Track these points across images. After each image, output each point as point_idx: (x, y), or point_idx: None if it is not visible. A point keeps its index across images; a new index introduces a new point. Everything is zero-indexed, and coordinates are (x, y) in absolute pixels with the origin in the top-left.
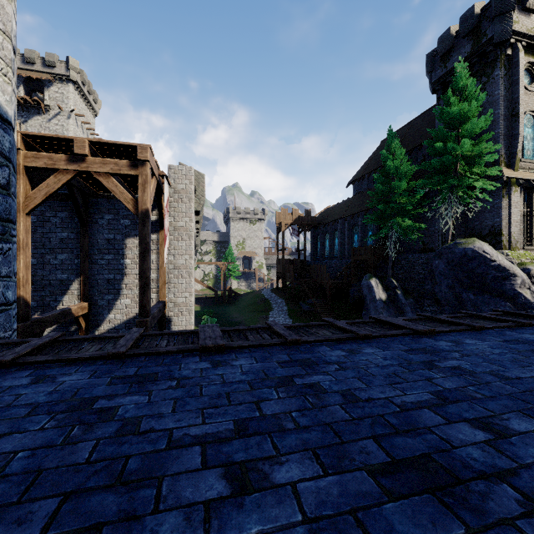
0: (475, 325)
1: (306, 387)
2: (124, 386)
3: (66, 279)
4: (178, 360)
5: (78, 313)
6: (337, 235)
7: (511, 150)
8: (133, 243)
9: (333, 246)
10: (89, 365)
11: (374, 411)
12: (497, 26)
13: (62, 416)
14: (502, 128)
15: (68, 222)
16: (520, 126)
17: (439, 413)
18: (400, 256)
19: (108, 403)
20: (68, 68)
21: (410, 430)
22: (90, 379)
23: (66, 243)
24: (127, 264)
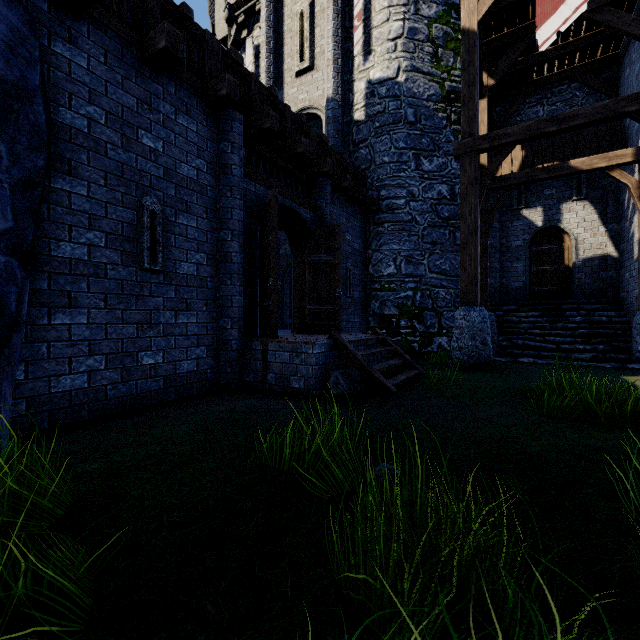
0: None
1: None
2: None
3: (638, 126)
4: None
5: (594, 165)
6: None
7: None
8: None
9: None
10: None
11: None
12: None
13: None
14: None
15: (638, 48)
16: None
17: None
18: None
19: None
20: None
21: None
22: None
23: (638, 78)
24: None
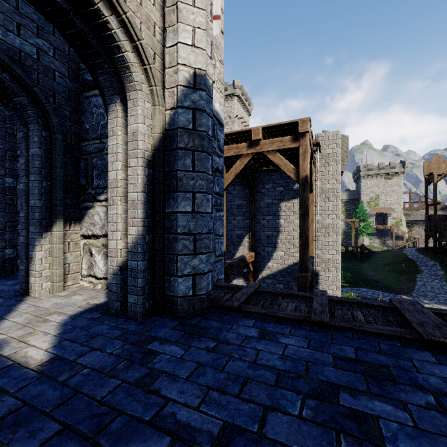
0: None
1: None
2: (357, 377)
3: (240, 234)
4: (399, 349)
5: (249, 260)
6: None
7: None
8: (285, 206)
9: None
10: (297, 327)
11: None
12: None
13: (313, 404)
14: None
15: (241, 193)
16: None
17: None
18: None
19: (356, 403)
20: (233, 88)
21: None
22: (309, 349)
23: (240, 208)
24: (281, 224)
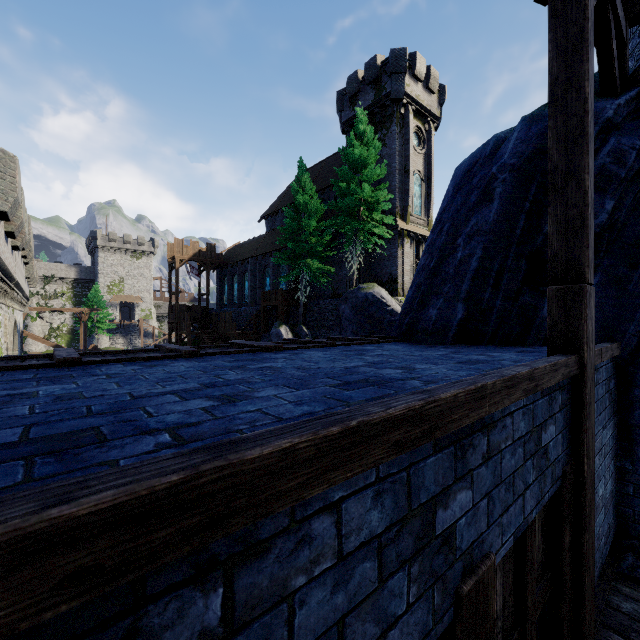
0: (327, 342)
1: (4, 396)
2: None
3: None
4: None
5: None
6: (247, 277)
7: (404, 204)
8: None
9: (243, 290)
10: None
11: (84, 404)
12: (394, 83)
13: None
14: (398, 181)
15: None
16: (410, 182)
17: (183, 396)
18: (313, 302)
19: None
20: None
21: (111, 412)
22: None
23: None
24: None
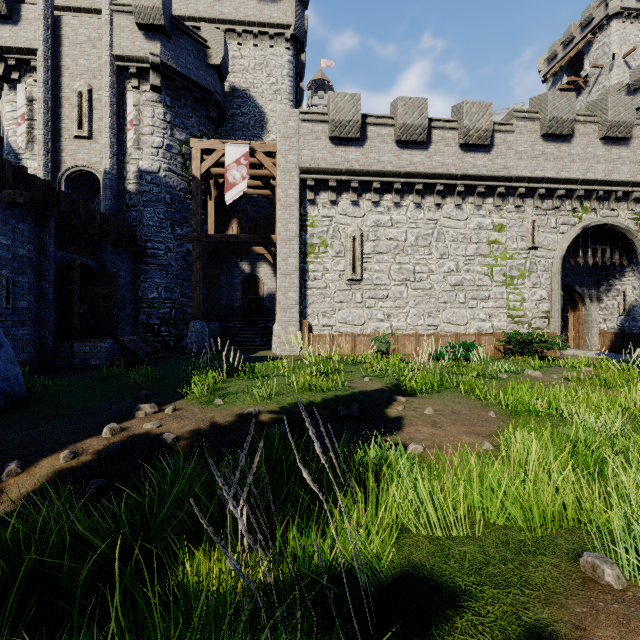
0: None
1: None
2: None
3: None
4: None
5: (261, 252)
6: None
7: None
8: None
9: None
10: None
11: None
12: None
13: None
14: None
15: None
16: None
17: None
18: None
19: None
20: (605, 4)
21: None
22: None
23: None
24: None
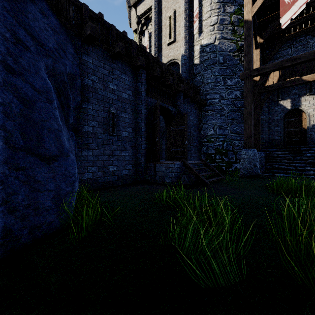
0: None
1: None
2: None
3: None
4: None
5: None
6: None
7: None
8: None
9: None
10: None
11: None
12: None
13: None
14: None
15: None
16: None
17: None
18: None
19: None
20: None
21: None
22: None
23: None
24: None
